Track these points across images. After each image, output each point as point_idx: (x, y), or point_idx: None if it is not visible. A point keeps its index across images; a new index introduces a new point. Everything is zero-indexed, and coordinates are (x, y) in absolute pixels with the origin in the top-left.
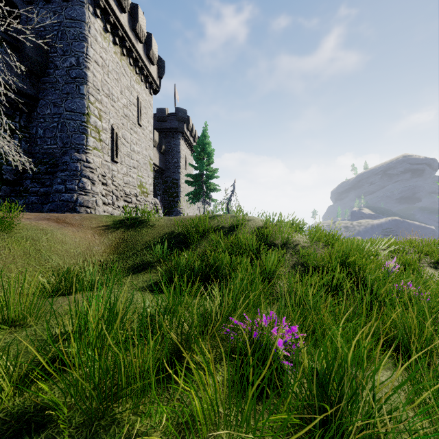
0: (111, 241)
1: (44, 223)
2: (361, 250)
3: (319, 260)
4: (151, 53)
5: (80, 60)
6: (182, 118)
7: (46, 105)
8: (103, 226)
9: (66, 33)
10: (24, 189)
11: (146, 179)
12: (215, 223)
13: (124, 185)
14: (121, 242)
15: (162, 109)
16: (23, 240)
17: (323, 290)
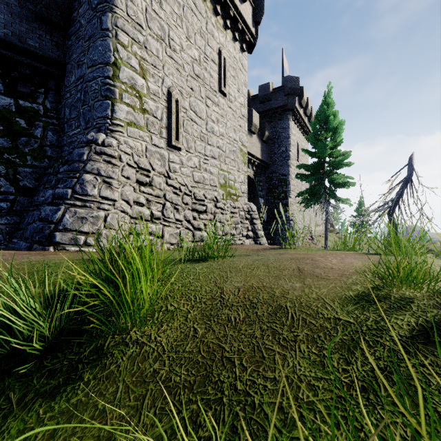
0: None
1: None
2: None
3: None
4: None
5: None
6: (292, 89)
7: (72, 69)
8: None
9: None
10: (37, 200)
11: (235, 174)
12: None
13: (194, 185)
14: None
15: (266, 85)
16: None
17: None
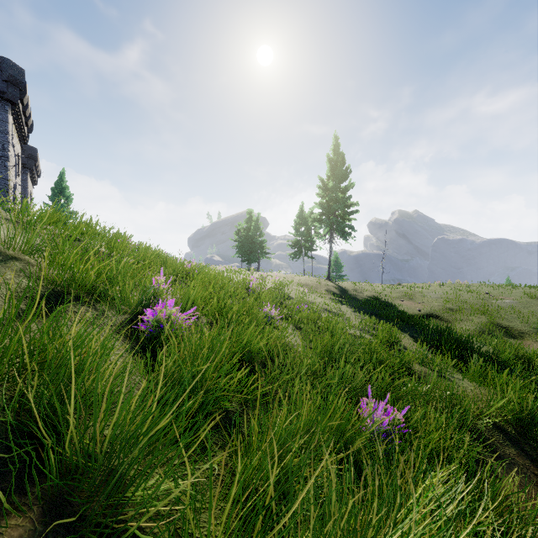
0: None
1: None
2: None
3: None
4: (30, 121)
5: (5, 146)
6: (32, 156)
7: None
8: None
9: None
10: None
11: None
12: None
13: None
14: None
15: None
16: None
17: None
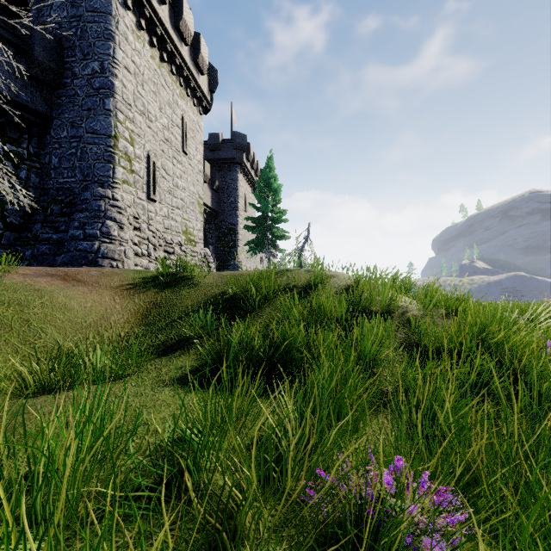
0: (138, 306)
1: (43, 281)
2: (504, 321)
3: (443, 338)
4: (200, 58)
5: (105, 64)
6: (241, 145)
7: (62, 125)
8: (129, 284)
9: (88, 31)
10: (33, 236)
11: (193, 223)
12: (283, 280)
13: (164, 231)
14: (152, 307)
15: (216, 134)
16: (3, 306)
17: (455, 387)
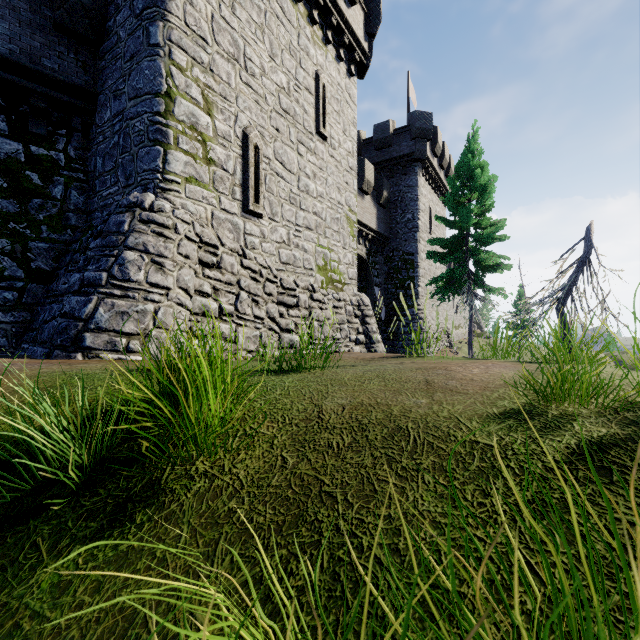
0: None
1: None
2: None
3: None
4: None
5: None
6: (422, 130)
7: (106, 102)
8: None
9: None
10: (56, 289)
11: (339, 253)
12: None
13: (281, 267)
14: None
15: (384, 124)
16: None
17: None
